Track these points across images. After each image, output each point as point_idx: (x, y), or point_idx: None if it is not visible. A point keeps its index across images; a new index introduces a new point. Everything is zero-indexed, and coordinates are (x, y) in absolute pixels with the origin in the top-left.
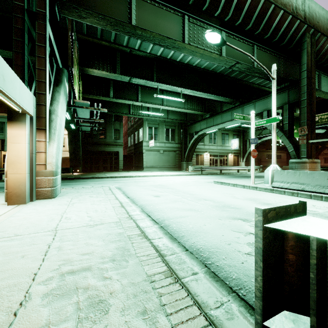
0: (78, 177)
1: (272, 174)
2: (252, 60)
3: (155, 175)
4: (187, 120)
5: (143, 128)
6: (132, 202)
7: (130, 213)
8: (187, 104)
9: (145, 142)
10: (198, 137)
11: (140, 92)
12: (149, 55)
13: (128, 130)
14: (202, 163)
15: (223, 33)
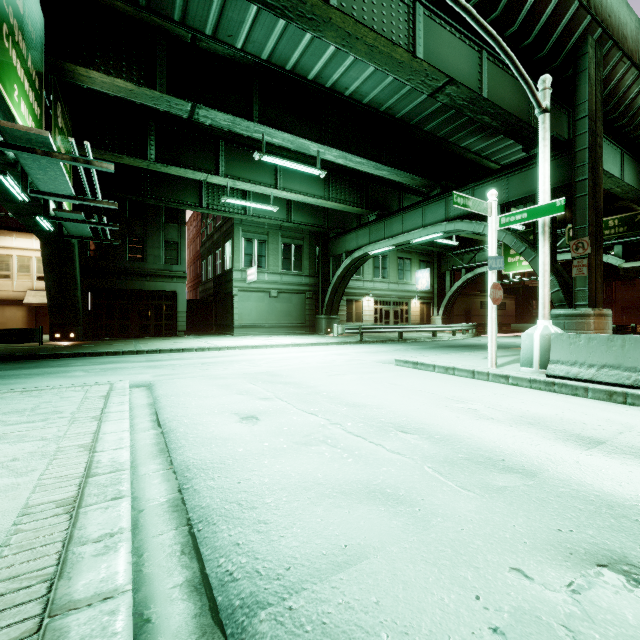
0: (55, 353)
1: (542, 344)
2: (478, 84)
3: (257, 344)
4: (330, 226)
5: (234, 242)
6: (160, 446)
7: (70, 579)
8: (329, 190)
9: (237, 271)
10: (351, 263)
11: (223, 154)
12: (242, 57)
13: (201, 247)
14: (360, 317)
15: (419, 8)
